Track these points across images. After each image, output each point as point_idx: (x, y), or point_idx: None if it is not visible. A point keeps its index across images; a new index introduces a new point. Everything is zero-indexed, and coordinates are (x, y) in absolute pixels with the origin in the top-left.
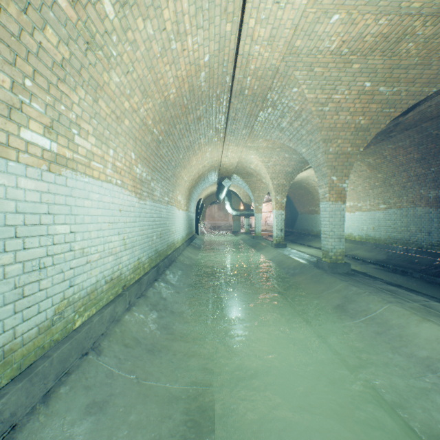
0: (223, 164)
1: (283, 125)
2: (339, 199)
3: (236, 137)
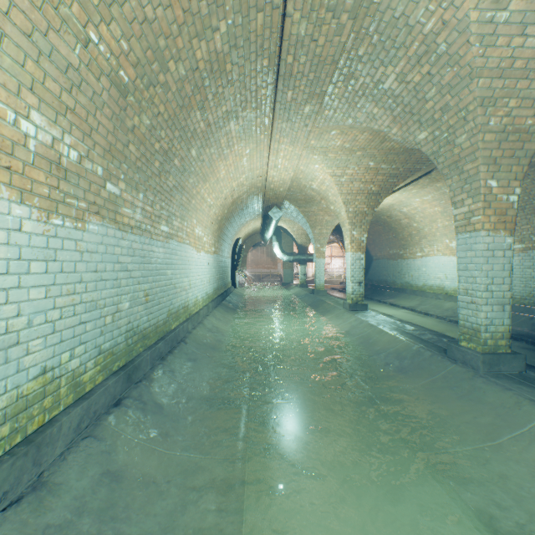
0: (270, 182)
1: (386, 84)
2: (503, 226)
3: (292, 122)
